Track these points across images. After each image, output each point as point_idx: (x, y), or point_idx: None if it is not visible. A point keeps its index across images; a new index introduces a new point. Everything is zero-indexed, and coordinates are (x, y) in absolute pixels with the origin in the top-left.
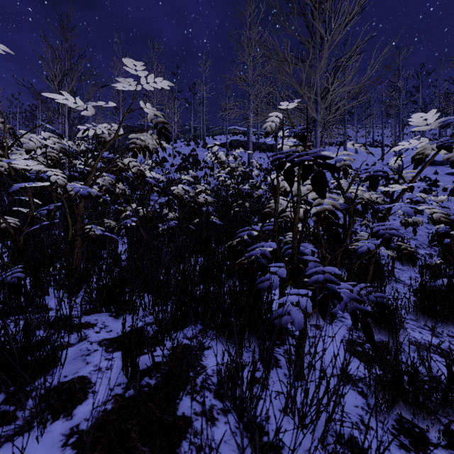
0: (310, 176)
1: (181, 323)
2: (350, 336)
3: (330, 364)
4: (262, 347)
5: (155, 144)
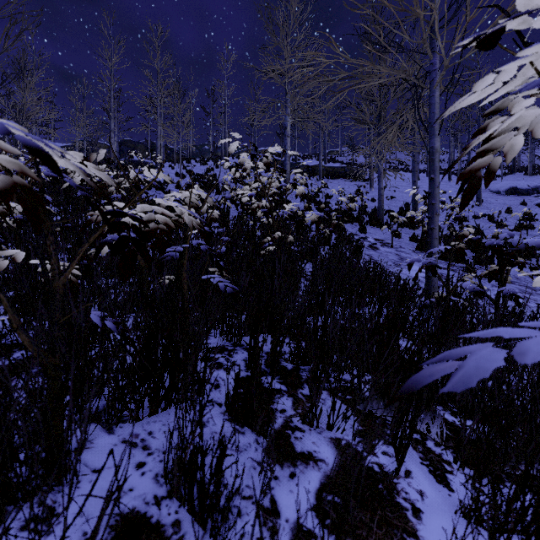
0: None
1: None
2: None
3: None
4: None
5: None
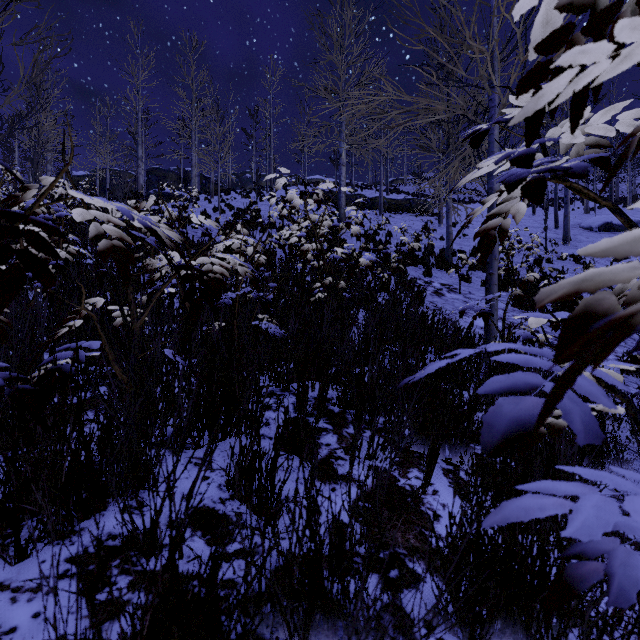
0: None
1: None
2: None
3: None
4: None
5: None
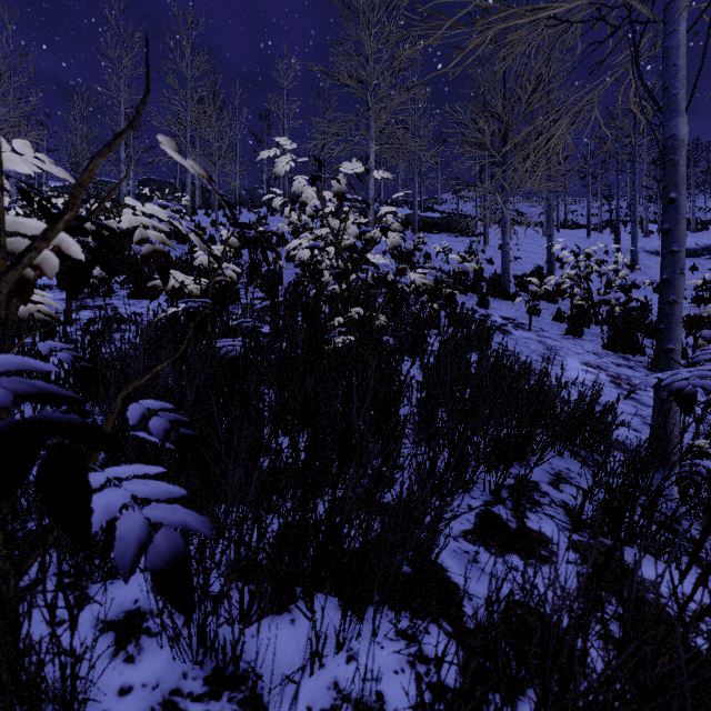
0: None
1: None
2: None
3: None
4: None
5: None
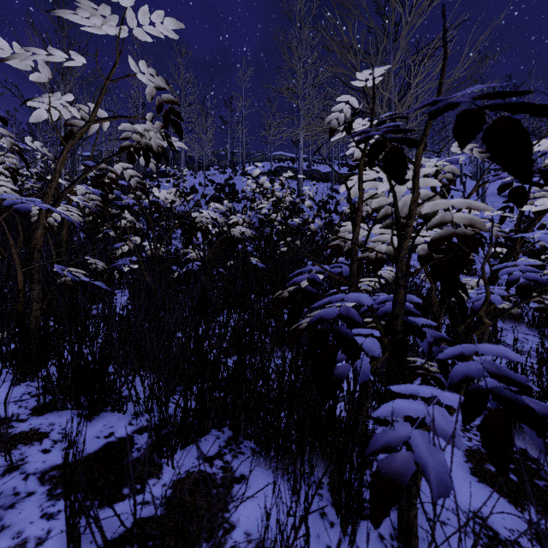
0: (479, 131)
1: (196, 430)
2: (468, 442)
3: (454, 505)
4: (335, 477)
5: (160, 138)
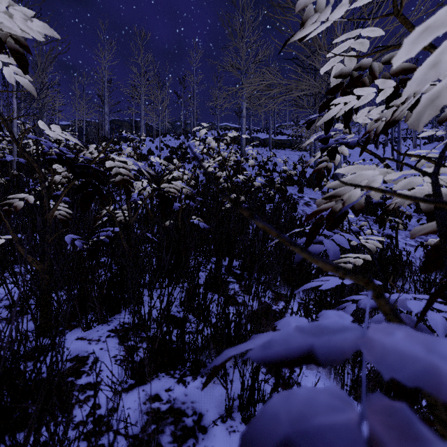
0: None
1: None
2: None
3: None
4: None
5: None
